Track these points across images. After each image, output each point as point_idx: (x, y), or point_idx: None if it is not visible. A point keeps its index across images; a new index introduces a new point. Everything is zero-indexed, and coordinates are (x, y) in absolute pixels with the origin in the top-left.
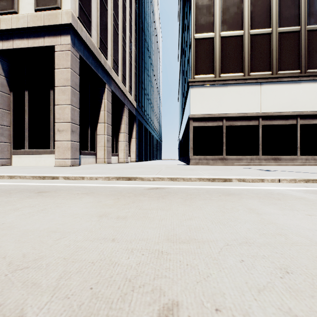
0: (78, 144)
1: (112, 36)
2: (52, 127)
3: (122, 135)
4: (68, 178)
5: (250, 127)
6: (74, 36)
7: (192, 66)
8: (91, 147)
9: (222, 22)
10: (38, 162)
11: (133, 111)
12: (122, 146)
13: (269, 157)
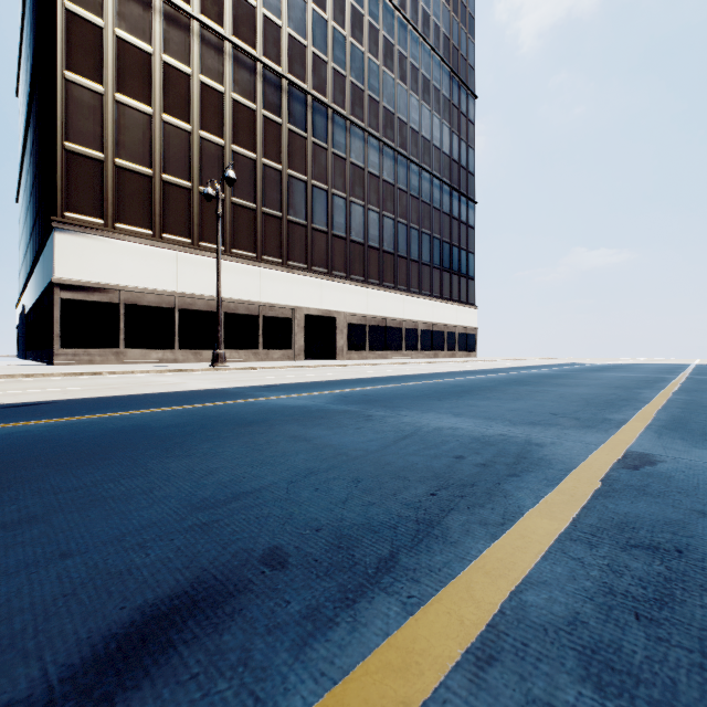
0: None
1: None
2: None
3: None
4: None
5: (163, 309)
6: None
7: (61, 195)
8: None
9: (119, 143)
10: None
11: None
12: None
13: (188, 352)
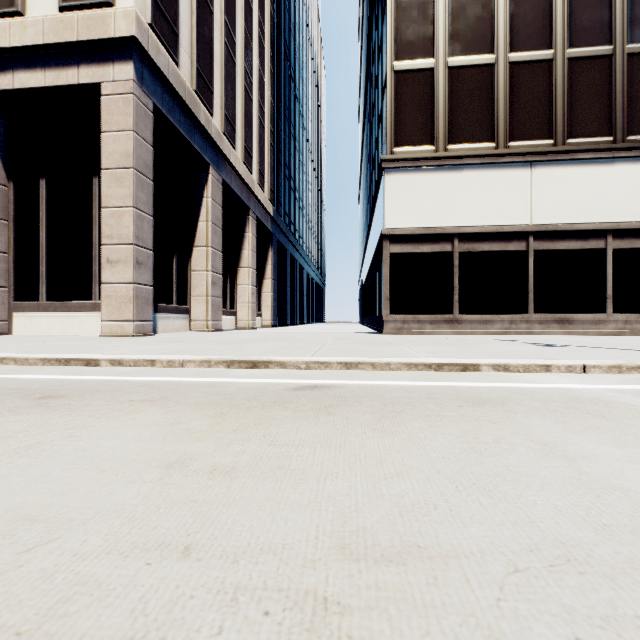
0: (149, 290)
1: (223, 67)
2: (97, 254)
3: (243, 272)
4: (120, 362)
5: (509, 254)
6: (141, 65)
7: (390, 128)
8: (179, 297)
9: (451, 36)
10: (68, 328)
11: (267, 224)
12: (244, 296)
13: (548, 318)
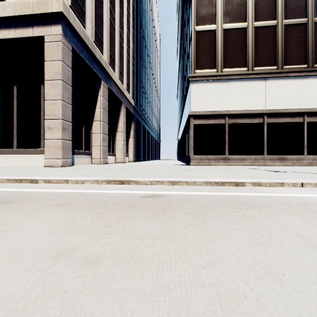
0: (70, 143)
1: (108, 30)
2: (43, 124)
3: (119, 134)
4: (49, 181)
5: (254, 124)
6: (65, 26)
7: (193, 60)
8: (86, 147)
9: (225, 13)
10: (28, 162)
11: (131, 110)
12: (119, 146)
13: (274, 157)
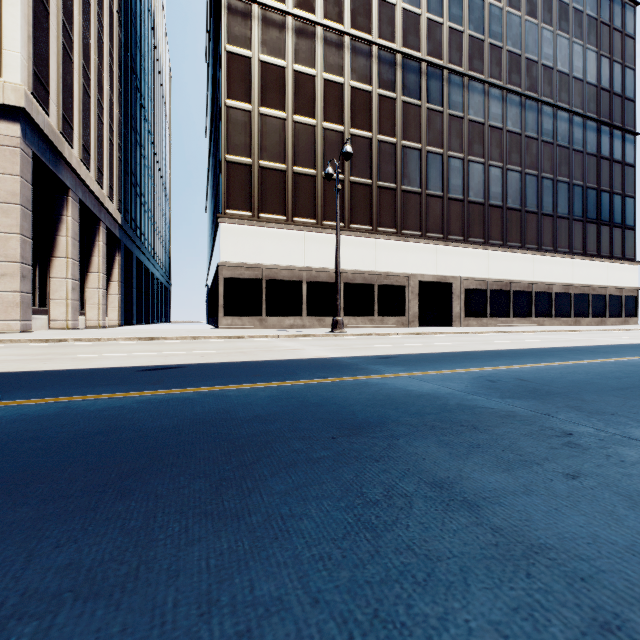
0: (30, 297)
1: (81, 103)
2: None
3: (94, 277)
4: (81, 340)
5: (294, 282)
6: (25, 124)
7: (224, 197)
8: (40, 301)
9: (262, 148)
10: None
11: (115, 231)
12: (95, 298)
13: (313, 319)
